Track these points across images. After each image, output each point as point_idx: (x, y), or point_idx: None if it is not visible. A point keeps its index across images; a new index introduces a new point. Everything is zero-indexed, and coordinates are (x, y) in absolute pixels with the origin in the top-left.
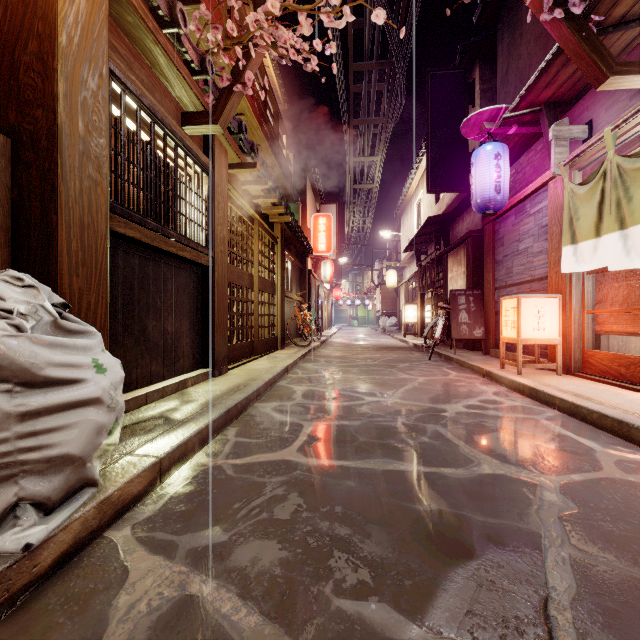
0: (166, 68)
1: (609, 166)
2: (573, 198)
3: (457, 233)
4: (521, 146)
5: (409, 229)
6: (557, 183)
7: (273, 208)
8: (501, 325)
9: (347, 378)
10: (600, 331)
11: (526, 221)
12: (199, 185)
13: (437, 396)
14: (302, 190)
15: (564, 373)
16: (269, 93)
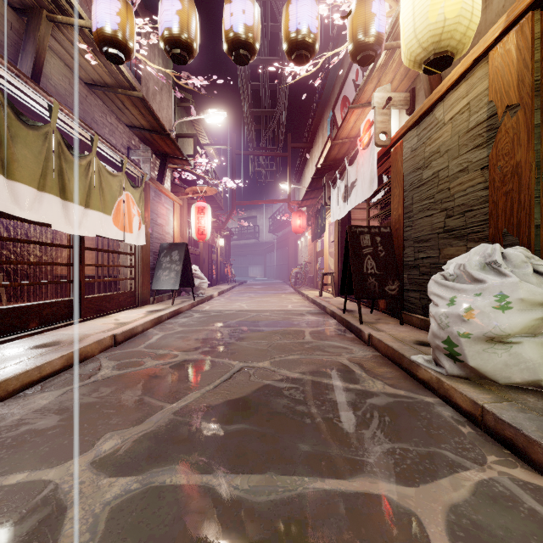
0: None
1: None
2: None
3: None
4: None
5: None
6: None
7: None
8: None
9: None
10: None
11: None
12: None
13: None
14: None
15: None
16: None
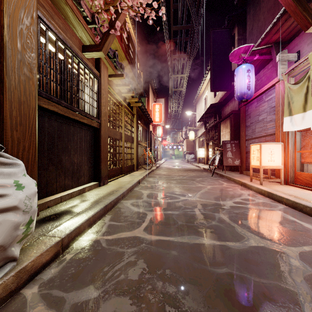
0: (73, 19)
1: (311, 73)
2: (290, 91)
3: (225, 112)
4: (259, 66)
5: (200, 111)
6: (280, 84)
7: (132, 99)
8: (250, 158)
9: (170, 186)
10: (304, 162)
11: (263, 105)
12: (92, 85)
13: (218, 196)
14: (147, 91)
15: (284, 184)
16: (130, 40)
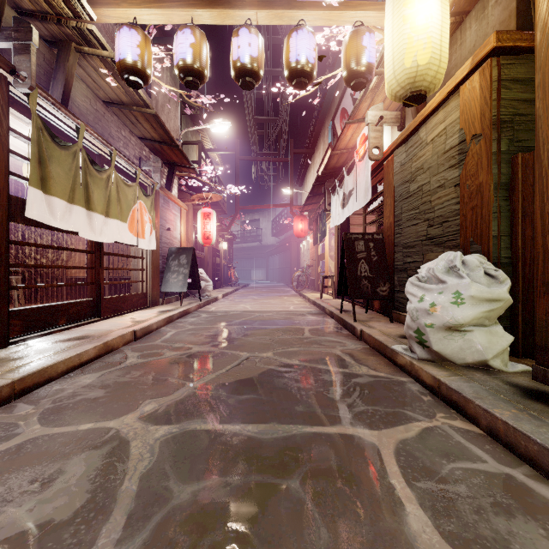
0: None
1: None
2: None
3: None
4: None
5: None
6: None
7: None
8: None
9: None
10: None
11: None
12: None
13: None
14: None
15: None
16: None
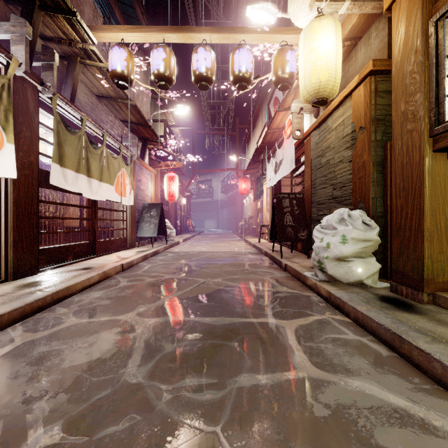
0: None
1: None
2: None
3: None
4: None
5: None
6: None
7: None
8: None
9: None
10: None
11: None
12: None
13: None
14: None
15: None
16: None
